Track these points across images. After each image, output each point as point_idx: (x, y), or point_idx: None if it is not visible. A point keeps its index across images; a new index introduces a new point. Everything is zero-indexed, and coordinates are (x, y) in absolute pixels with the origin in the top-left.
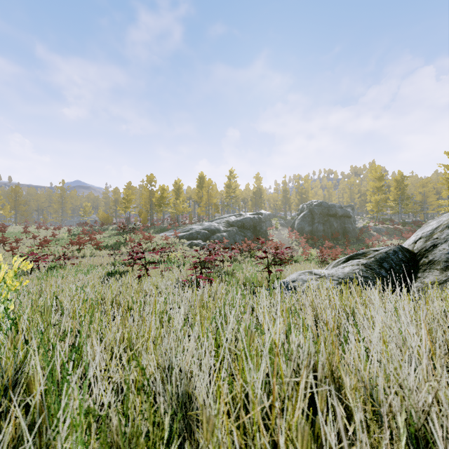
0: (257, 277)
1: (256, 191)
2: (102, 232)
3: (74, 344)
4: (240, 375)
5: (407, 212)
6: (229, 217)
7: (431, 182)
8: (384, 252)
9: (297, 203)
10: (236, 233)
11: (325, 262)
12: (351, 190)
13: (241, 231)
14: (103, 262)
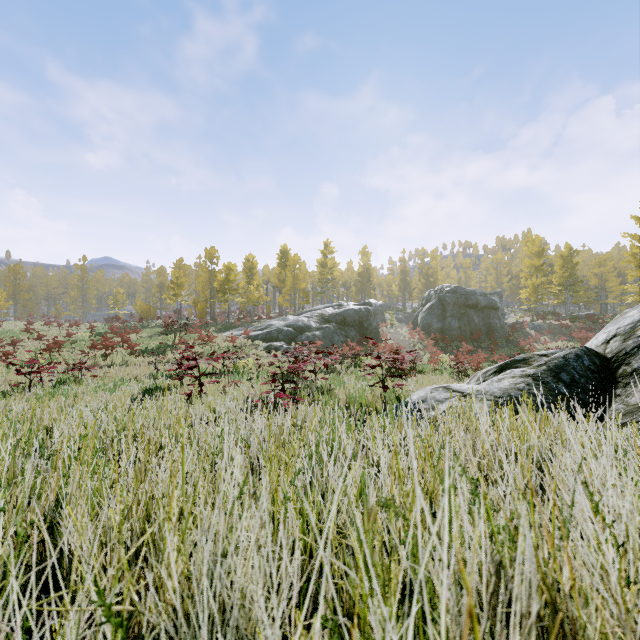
0: (367, 395)
1: (362, 271)
2: (139, 330)
3: (47, 517)
4: (355, 621)
5: (577, 302)
6: (323, 308)
7: (612, 260)
8: (562, 357)
9: (421, 290)
10: (334, 331)
11: (463, 372)
12: (497, 271)
13: (341, 328)
14: (139, 373)
